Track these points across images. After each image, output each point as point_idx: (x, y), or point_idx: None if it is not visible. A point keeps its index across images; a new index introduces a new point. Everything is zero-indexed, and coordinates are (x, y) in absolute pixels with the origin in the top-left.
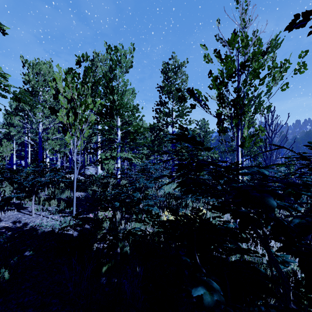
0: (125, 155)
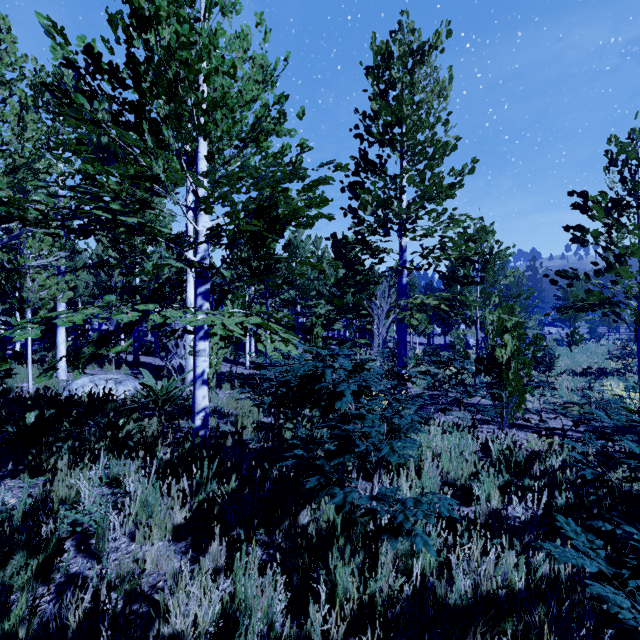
0: (202, 319)
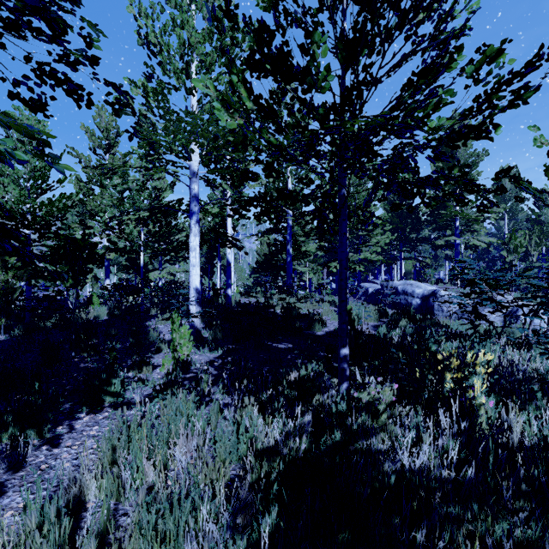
0: None
